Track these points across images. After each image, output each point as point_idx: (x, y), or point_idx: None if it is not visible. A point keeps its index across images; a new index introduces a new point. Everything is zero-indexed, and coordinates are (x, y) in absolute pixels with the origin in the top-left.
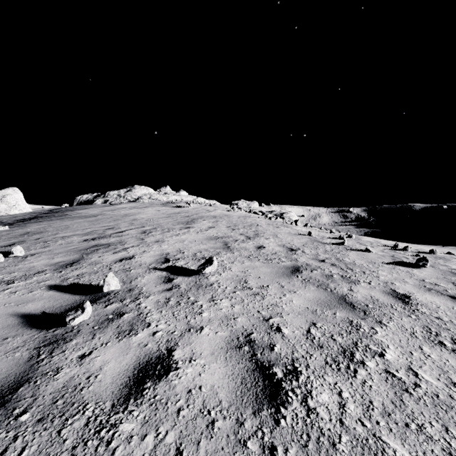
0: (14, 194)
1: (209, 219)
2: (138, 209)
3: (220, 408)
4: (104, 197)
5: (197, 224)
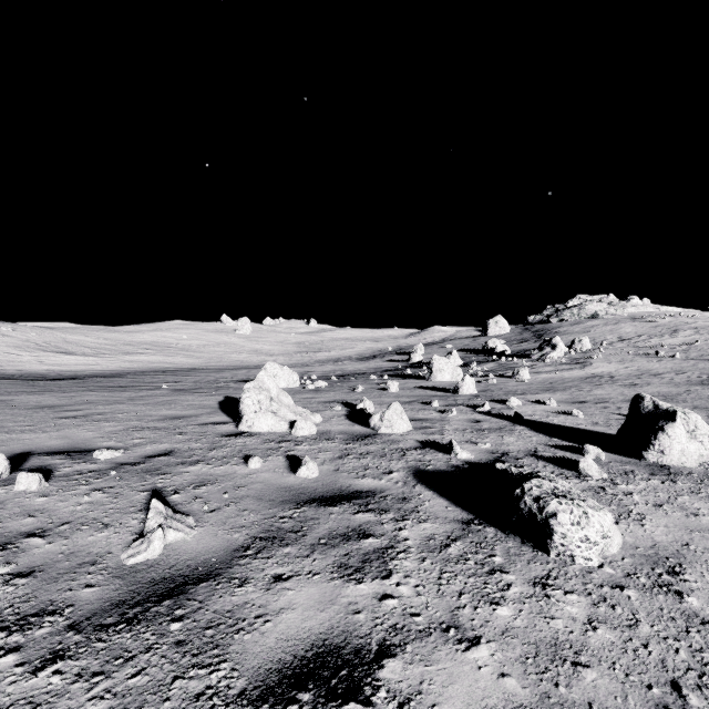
0: (501, 320)
1: (690, 330)
2: (614, 326)
3: (701, 352)
4: (557, 316)
5: (680, 333)
